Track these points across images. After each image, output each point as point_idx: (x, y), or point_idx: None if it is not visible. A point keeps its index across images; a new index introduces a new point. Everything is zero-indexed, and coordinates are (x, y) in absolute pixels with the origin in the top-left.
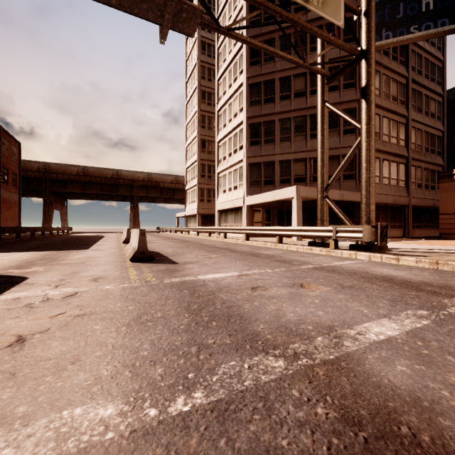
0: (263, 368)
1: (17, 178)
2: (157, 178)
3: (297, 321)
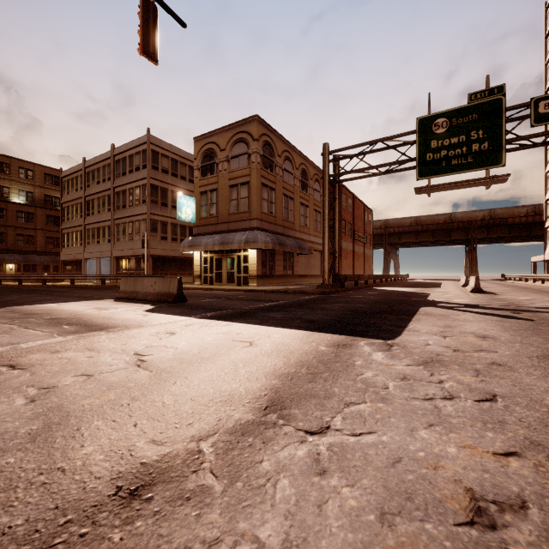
0: (500, 302)
1: (371, 238)
2: (502, 214)
3: (525, 302)
